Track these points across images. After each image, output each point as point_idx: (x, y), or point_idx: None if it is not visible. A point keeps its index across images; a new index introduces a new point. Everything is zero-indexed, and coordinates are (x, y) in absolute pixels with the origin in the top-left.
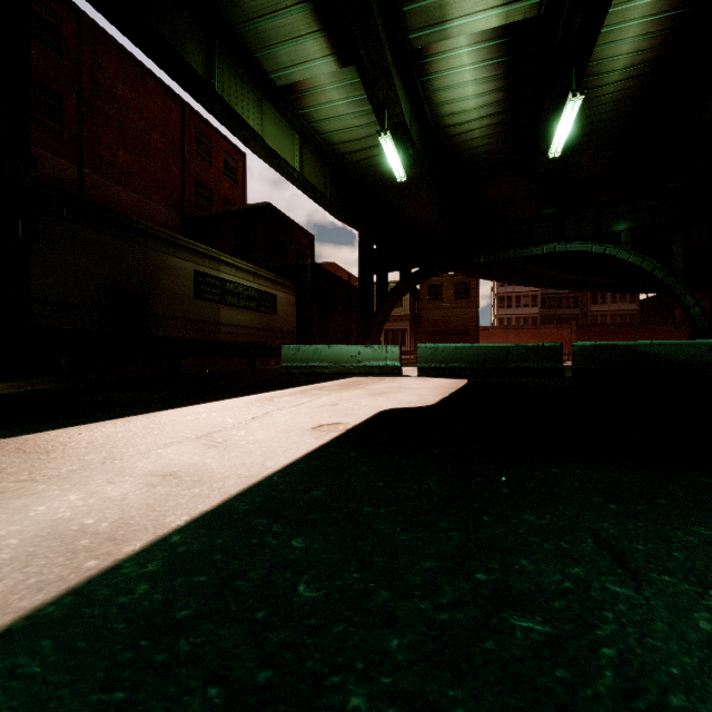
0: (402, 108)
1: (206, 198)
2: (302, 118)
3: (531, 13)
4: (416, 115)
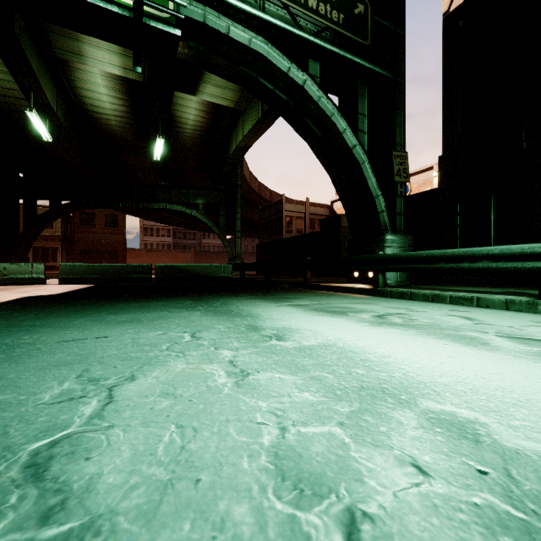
0: (47, 96)
1: None
2: None
3: (139, 79)
4: (62, 94)
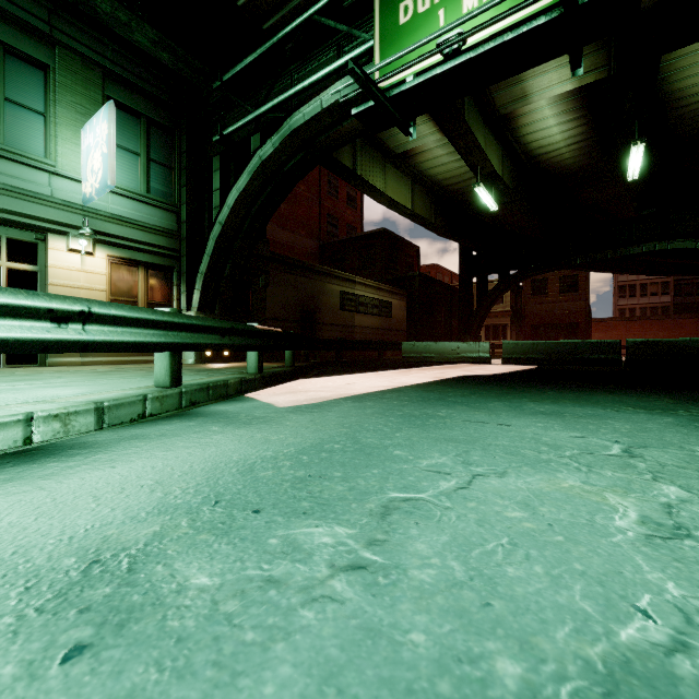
0: (491, 164)
1: (334, 226)
2: (413, 169)
3: (601, 76)
4: (508, 152)
